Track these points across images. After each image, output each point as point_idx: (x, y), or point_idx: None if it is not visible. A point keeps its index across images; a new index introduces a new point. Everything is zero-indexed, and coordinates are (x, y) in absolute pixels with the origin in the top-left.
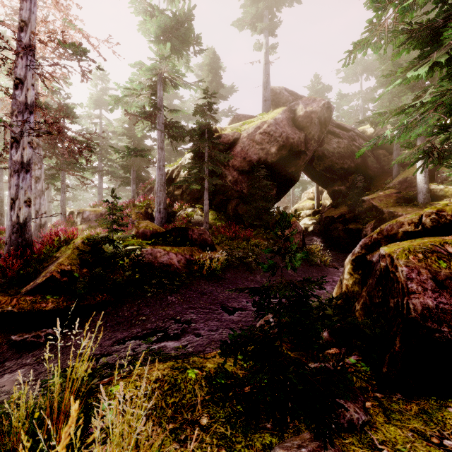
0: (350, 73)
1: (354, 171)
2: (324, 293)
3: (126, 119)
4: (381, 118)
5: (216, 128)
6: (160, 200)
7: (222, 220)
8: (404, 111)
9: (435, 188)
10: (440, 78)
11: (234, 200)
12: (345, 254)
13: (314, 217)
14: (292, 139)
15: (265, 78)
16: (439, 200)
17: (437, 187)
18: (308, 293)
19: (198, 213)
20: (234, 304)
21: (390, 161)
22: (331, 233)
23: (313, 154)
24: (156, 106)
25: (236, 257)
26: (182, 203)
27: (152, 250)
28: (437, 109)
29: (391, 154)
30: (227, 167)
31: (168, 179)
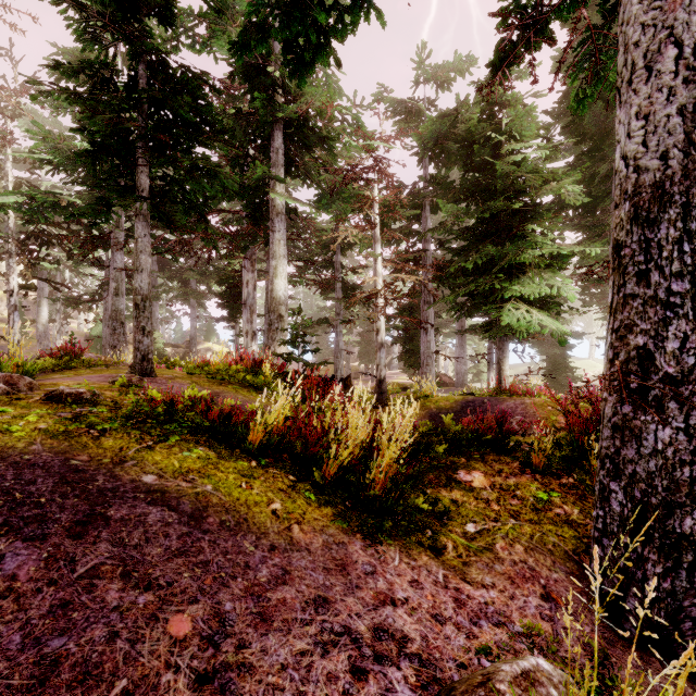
0: None
1: None
2: None
3: None
4: None
5: None
6: None
7: None
8: None
9: None
10: None
11: None
12: None
13: None
14: None
15: None
16: None
17: None
18: None
19: None
20: None
21: None
22: None
23: None
24: None
25: None
26: None
27: None
28: None
29: None
30: None
31: None
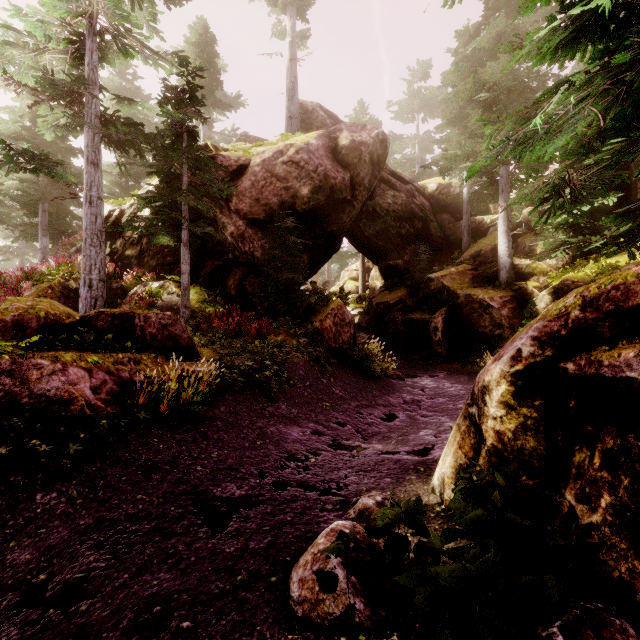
0: (405, 107)
1: (413, 240)
2: (398, 427)
3: (25, 108)
4: (490, 127)
5: (207, 144)
6: (92, 264)
7: (216, 304)
8: (555, 91)
9: (520, 264)
10: (593, 55)
11: (239, 268)
12: (407, 357)
13: (360, 305)
14: (334, 179)
15: (290, 81)
16: (525, 280)
17: (523, 262)
18: (374, 430)
19: (171, 291)
20: (229, 489)
21: (456, 229)
22: (387, 326)
23: (361, 210)
24: (84, 82)
25: (240, 370)
26: (140, 272)
27: (14, 363)
28: (593, 103)
29: (457, 221)
30: (227, 211)
31: (108, 222)
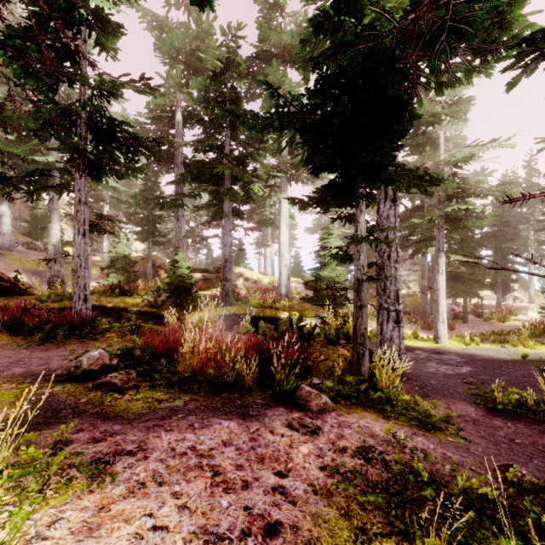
0: None
1: None
2: None
3: None
4: None
5: None
6: None
7: None
8: None
9: None
10: None
11: None
12: None
13: None
14: None
15: None
16: None
17: None
18: None
19: None
20: None
21: None
22: None
23: None
24: None
25: None
26: None
27: None
28: None
29: None
30: None
31: None
